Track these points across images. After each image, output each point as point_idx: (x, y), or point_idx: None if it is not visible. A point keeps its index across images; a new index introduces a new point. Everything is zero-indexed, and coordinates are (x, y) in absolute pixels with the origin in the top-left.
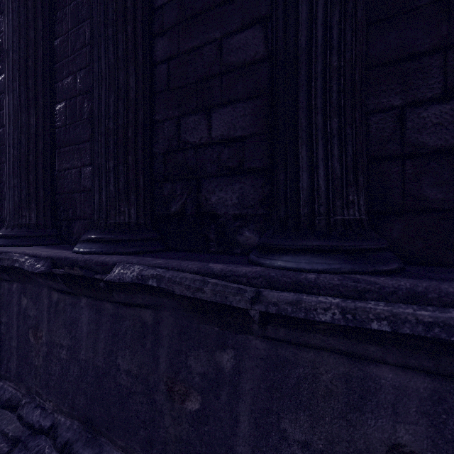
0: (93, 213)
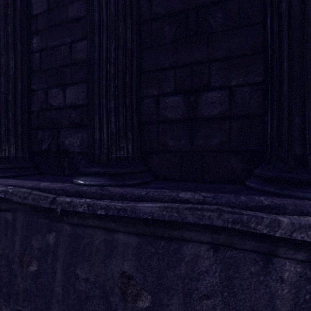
0: None
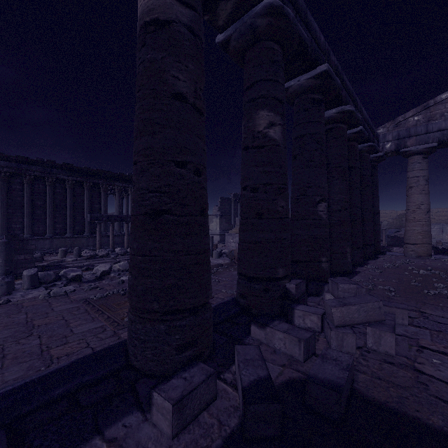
0: (2, 234)
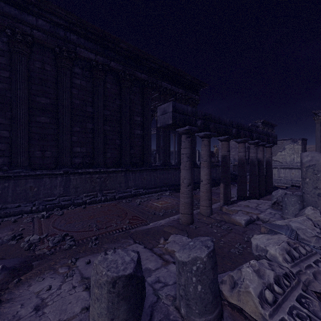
0: None
